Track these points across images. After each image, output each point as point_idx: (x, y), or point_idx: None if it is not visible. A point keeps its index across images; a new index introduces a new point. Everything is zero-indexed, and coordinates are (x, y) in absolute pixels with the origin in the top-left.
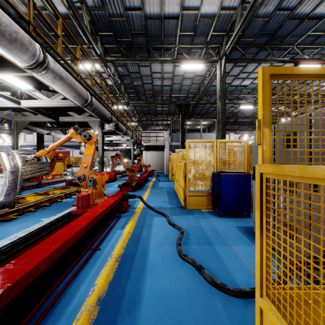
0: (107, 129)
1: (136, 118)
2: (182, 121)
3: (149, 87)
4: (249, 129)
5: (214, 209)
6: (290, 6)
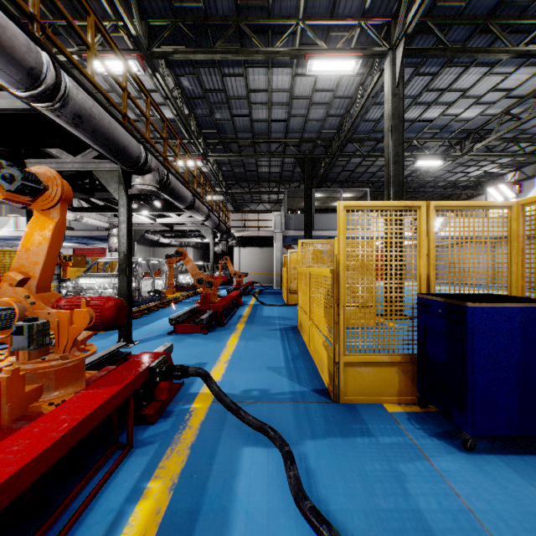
0: (138, 188)
1: (223, 187)
2: (307, 189)
3: (244, 123)
4: None
5: (423, 406)
6: None
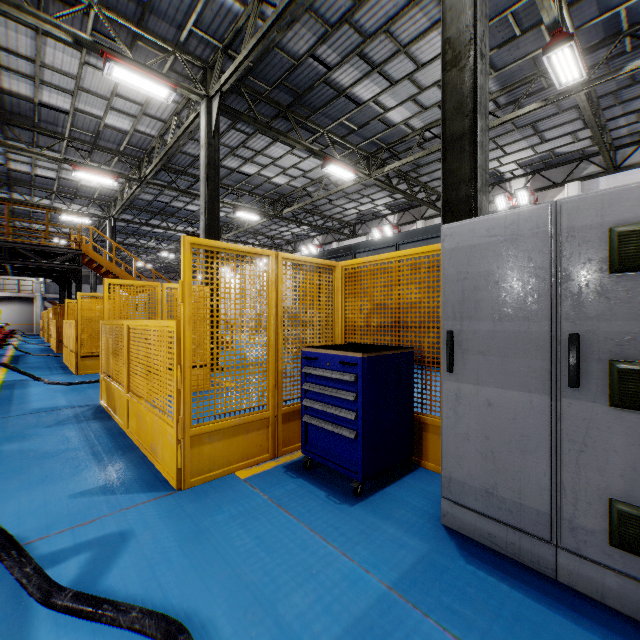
0: None
1: None
2: None
3: None
4: (176, 278)
5: None
6: (135, 226)
